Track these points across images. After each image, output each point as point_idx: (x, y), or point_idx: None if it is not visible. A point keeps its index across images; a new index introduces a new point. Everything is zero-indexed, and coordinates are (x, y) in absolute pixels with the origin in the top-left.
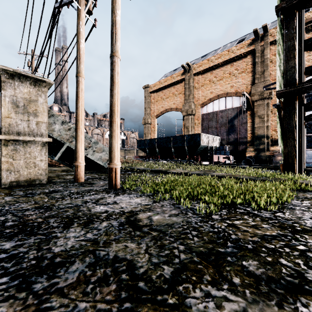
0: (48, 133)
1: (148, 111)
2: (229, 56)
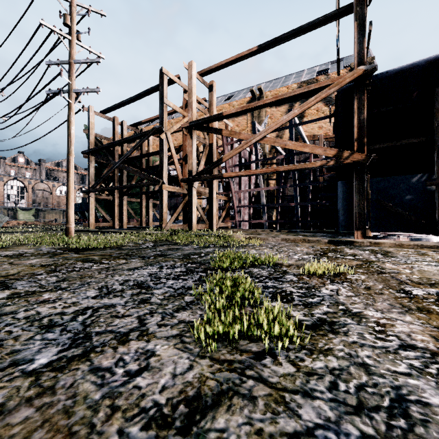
0: None
1: None
2: (169, 127)
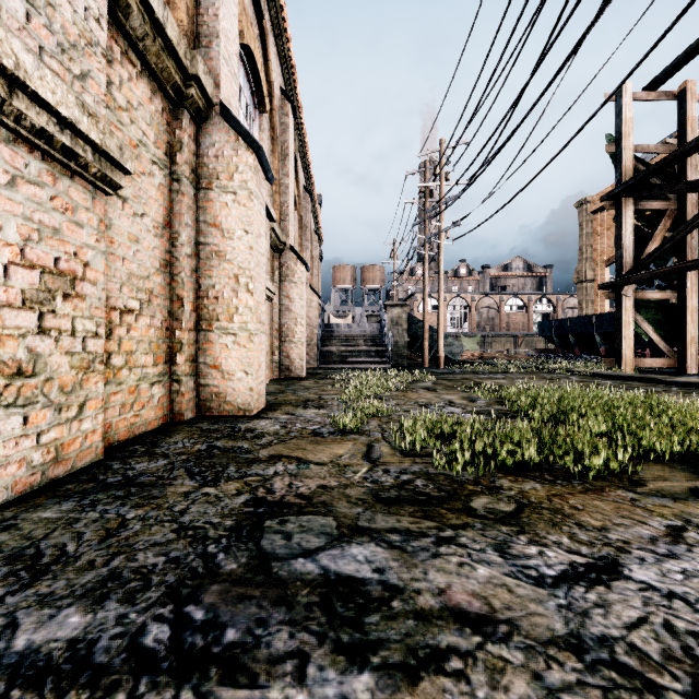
0: (407, 332)
1: (586, 255)
2: None
